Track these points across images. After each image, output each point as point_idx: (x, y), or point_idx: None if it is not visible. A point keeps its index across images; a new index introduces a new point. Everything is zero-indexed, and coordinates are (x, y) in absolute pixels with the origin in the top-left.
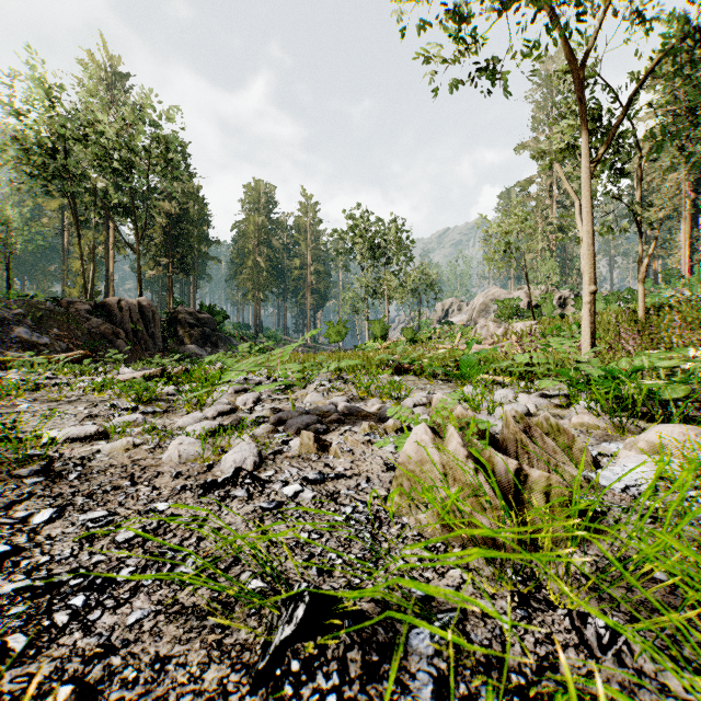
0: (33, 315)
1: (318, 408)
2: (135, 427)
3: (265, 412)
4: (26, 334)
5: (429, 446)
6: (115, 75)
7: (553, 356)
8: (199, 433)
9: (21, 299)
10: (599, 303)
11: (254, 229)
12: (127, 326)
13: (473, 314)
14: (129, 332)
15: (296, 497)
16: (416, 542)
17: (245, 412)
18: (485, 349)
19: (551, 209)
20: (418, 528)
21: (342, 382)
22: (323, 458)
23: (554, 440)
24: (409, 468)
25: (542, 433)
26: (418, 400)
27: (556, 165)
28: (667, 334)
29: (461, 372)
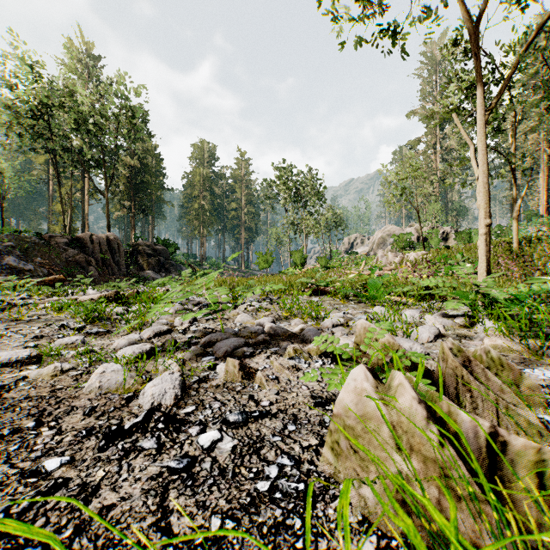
0: (21, 247)
1: (246, 328)
2: (72, 349)
3: (198, 332)
4: (14, 262)
5: (374, 398)
6: (89, 57)
7: (456, 281)
8: (130, 357)
9: (11, 234)
10: (476, 237)
11: (200, 179)
12: (97, 256)
13: (373, 246)
14: (99, 260)
15: (213, 449)
16: (363, 536)
17: (180, 332)
18: (388, 275)
19: (435, 163)
20: (363, 508)
21: (268, 303)
22: (248, 387)
23: (497, 376)
24: (347, 423)
25: (485, 368)
26: (337, 320)
27: (454, 116)
28: (539, 262)
29: (370, 294)
